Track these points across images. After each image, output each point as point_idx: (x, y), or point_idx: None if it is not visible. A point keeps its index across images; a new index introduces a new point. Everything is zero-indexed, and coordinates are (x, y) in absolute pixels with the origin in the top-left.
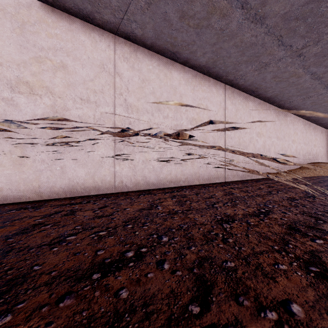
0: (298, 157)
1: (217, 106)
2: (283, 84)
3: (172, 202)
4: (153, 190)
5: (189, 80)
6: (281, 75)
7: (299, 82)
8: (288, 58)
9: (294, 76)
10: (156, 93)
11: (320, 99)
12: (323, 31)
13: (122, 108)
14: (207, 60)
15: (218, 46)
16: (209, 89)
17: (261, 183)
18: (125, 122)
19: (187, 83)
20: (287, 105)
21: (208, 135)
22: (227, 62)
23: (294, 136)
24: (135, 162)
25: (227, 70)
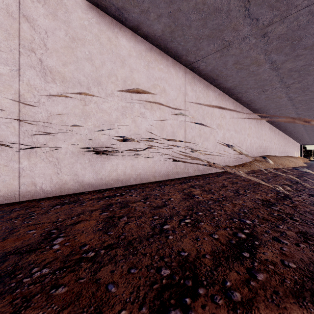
0: (252, 150)
1: (176, 91)
2: (243, 73)
3: (96, 221)
4: (86, 195)
5: (143, 53)
6: (242, 60)
7: (258, 72)
8: (252, 37)
9: (255, 63)
10: (95, 60)
11: (273, 94)
12: (293, 1)
13: (35, 73)
14: (164, 29)
15: (176, 6)
16: (167, 69)
17: (223, 178)
18: (41, 94)
19: (140, 56)
20: (244, 98)
21: (166, 122)
22: (187, 34)
23: (249, 130)
24: (59, 154)
25: (187, 48)
